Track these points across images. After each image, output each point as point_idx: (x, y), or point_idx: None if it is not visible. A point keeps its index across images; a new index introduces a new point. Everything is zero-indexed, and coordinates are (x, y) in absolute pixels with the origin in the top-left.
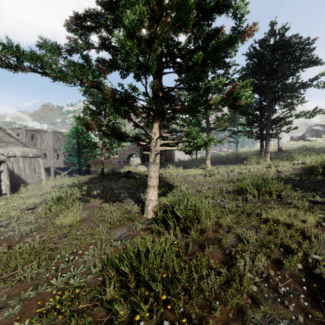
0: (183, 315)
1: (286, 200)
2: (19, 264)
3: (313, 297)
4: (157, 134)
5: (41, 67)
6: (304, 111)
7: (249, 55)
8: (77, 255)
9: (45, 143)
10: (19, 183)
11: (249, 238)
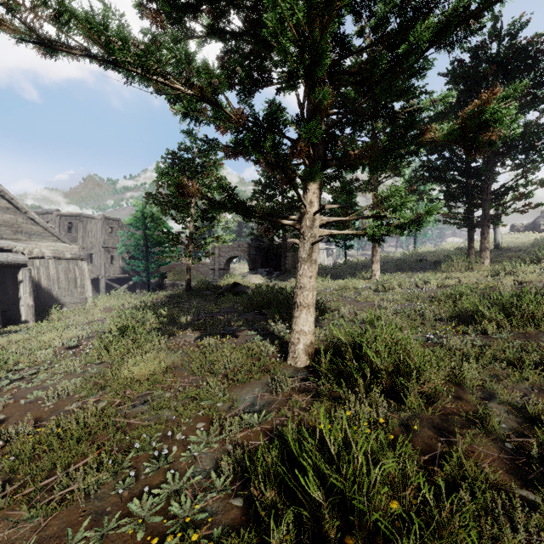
0: None
1: None
2: (58, 461)
3: None
4: (314, 204)
5: (106, 46)
6: None
7: (452, 74)
8: (175, 442)
9: (91, 237)
10: (49, 303)
11: None
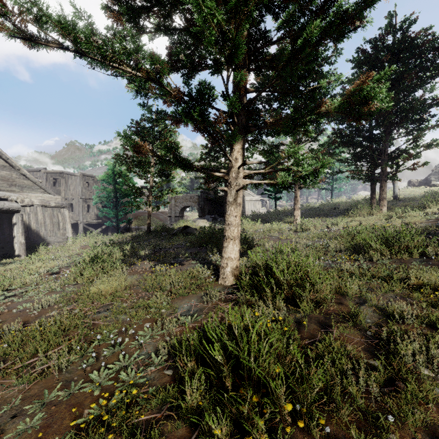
0: (328, 438)
1: (436, 260)
2: (39, 348)
3: None
4: (239, 160)
5: (74, 41)
6: (438, 139)
7: (356, 61)
8: (127, 336)
9: (72, 190)
10: (37, 241)
11: (404, 312)
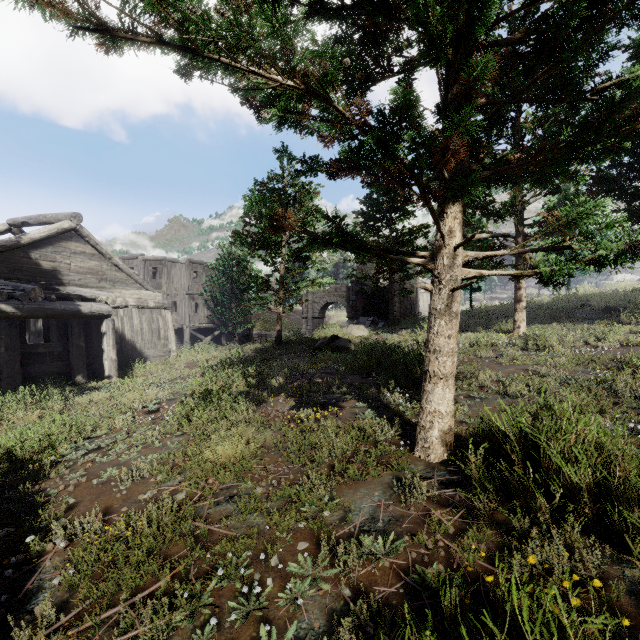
0: None
1: None
2: (123, 581)
3: None
4: (456, 233)
5: (179, 26)
6: None
7: (638, 45)
8: (269, 570)
9: (176, 283)
10: (133, 356)
11: None
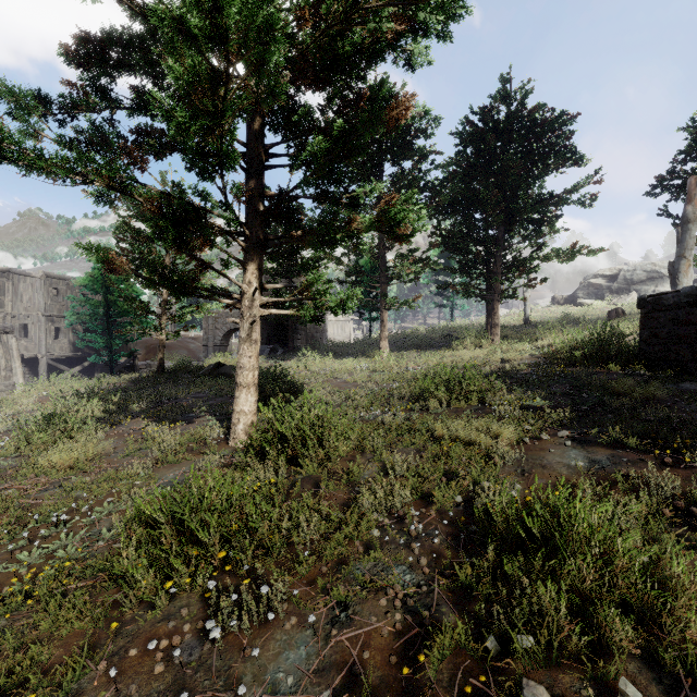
0: (251, 577)
1: (490, 408)
2: None
3: (456, 535)
4: (254, 284)
5: None
6: (560, 249)
7: (460, 136)
8: (79, 514)
9: (26, 302)
10: None
11: (395, 465)
